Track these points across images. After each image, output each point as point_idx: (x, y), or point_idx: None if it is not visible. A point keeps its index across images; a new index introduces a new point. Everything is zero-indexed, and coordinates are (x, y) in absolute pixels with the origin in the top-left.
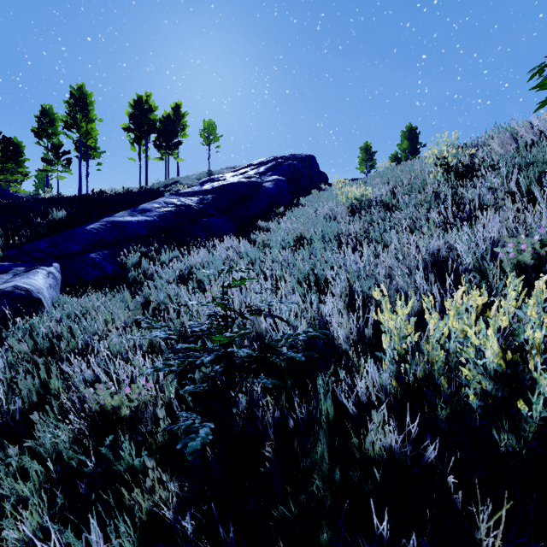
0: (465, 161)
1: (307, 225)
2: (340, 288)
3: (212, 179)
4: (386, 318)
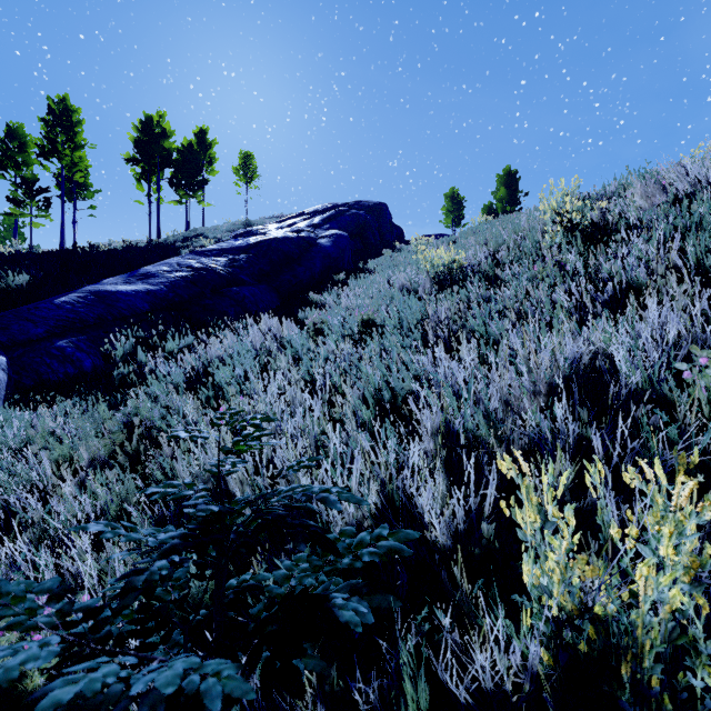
0: (594, 218)
1: (377, 301)
2: (431, 422)
3: (249, 231)
4: (528, 521)
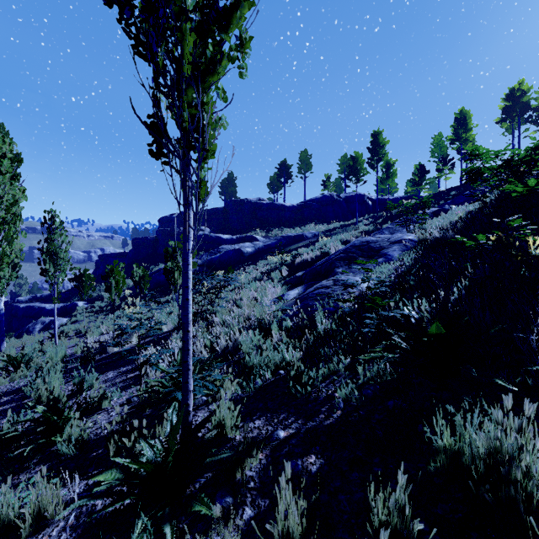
0: None
1: None
2: None
3: None
4: None
